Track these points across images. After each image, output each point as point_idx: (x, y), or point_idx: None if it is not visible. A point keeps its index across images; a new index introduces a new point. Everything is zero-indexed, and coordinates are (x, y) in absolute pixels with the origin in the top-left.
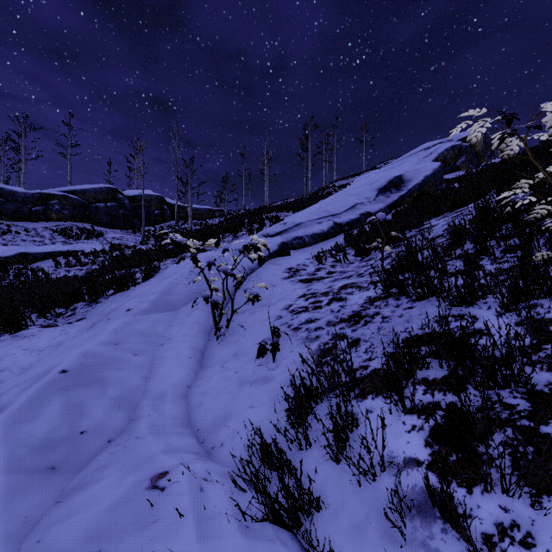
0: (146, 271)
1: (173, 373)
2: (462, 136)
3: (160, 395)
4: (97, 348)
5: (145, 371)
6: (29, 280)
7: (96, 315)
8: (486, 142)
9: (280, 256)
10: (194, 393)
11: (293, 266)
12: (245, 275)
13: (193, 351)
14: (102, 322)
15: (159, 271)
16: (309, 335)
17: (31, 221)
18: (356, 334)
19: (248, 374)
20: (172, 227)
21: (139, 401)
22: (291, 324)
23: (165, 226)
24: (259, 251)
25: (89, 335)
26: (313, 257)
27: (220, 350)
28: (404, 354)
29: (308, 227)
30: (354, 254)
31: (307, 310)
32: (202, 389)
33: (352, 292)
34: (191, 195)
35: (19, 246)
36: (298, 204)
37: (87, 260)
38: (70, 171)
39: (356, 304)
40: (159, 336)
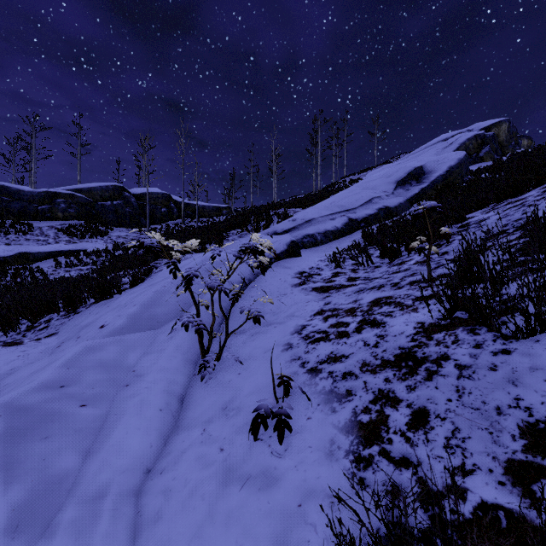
0: (134, 275)
1: (129, 443)
2: (484, 126)
3: (96, 495)
4: (26, 398)
5: (88, 438)
6: (26, 281)
7: (68, 330)
8: (510, 131)
9: (289, 257)
10: (152, 489)
11: (305, 270)
12: (247, 281)
13: (167, 397)
14: (70, 341)
15: (151, 274)
16: (334, 387)
17: (37, 220)
18: (417, 397)
19: (240, 458)
20: (179, 225)
21: (57, 509)
22: (306, 361)
23: (171, 224)
24: (261, 254)
25: (38, 367)
26: (328, 259)
27: (205, 396)
28: (542, 470)
29: (320, 223)
30: (380, 255)
31: (328, 337)
32: (165, 481)
33: (391, 313)
34: (197, 192)
35: (22, 245)
36: (308, 200)
37: (89, 260)
38: (80, 170)
39: (403, 335)
40: (126, 370)
